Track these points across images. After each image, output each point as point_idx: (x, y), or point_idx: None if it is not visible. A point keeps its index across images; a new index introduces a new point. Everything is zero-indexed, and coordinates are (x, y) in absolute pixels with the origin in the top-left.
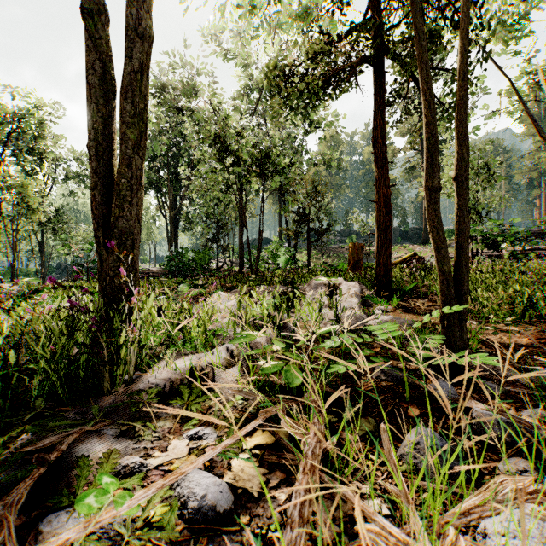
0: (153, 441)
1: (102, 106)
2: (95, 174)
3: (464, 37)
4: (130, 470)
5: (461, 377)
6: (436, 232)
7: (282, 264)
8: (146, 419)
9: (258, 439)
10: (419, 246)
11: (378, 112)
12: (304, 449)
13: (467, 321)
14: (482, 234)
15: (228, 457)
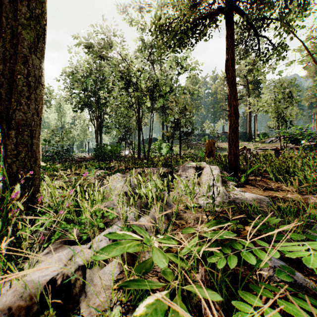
0: None
1: (12, 19)
2: (2, 75)
3: None
4: None
5: None
6: None
7: (164, 153)
8: None
9: None
10: (245, 143)
11: (229, 48)
12: None
13: (304, 196)
14: (289, 134)
15: None
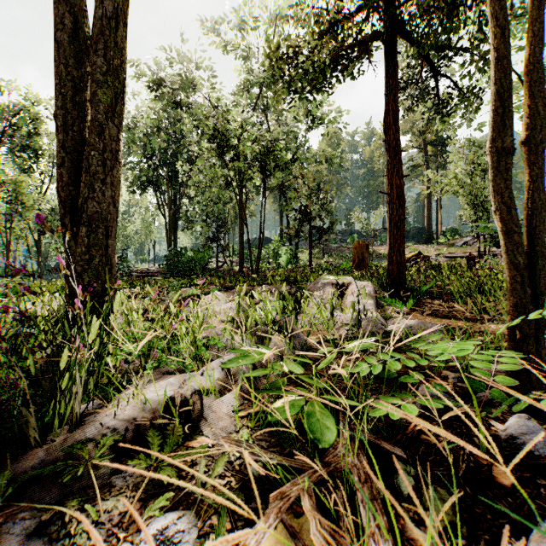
0: None
1: (73, 67)
2: (62, 148)
3: None
4: None
5: None
6: (505, 210)
7: (284, 264)
8: (89, 492)
9: None
10: (422, 246)
11: (390, 95)
12: None
13: (501, 325)
14: (492, 231)
15: None
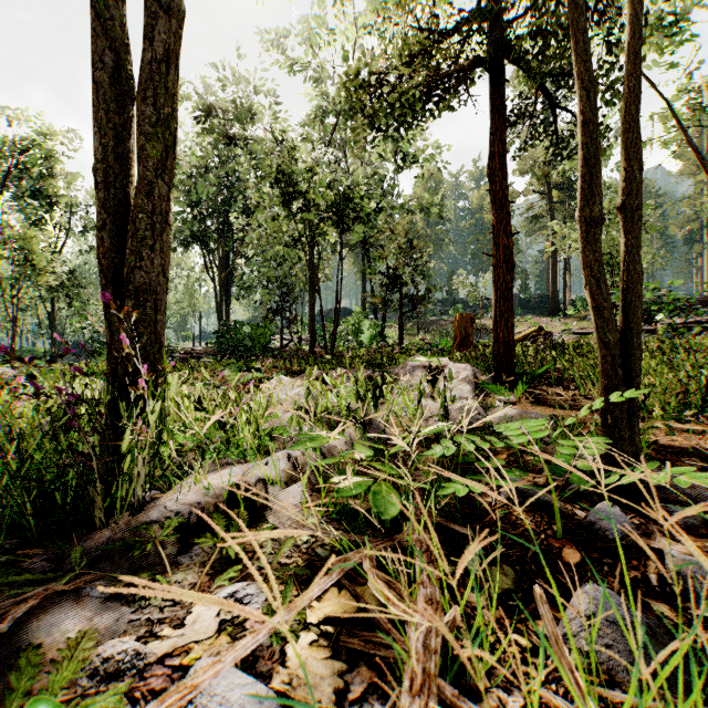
0: (162, 608)
1: (114, 113)
2: (103, 208)
3: (633, 2)
4: (116, 666)
5: (685, 513)
6: (595, 285)
7: (367, 342)
8: (157, 568)
9: (330, 606)
10: (545, 319)
11: (496, 134)
12: (406, 627)
13: None
14: None
15: (281, 639)
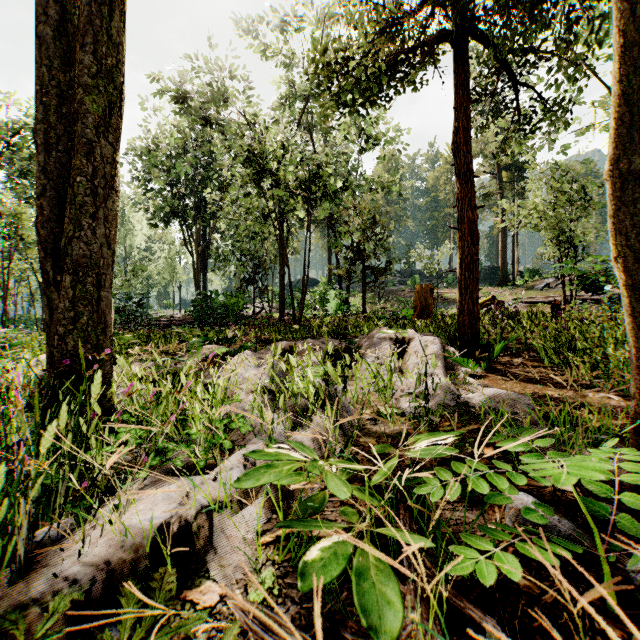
0: None
1: (59, 69)
2: (43, 173)
3: None
4: None
5: None
6: (629, 257)
7: (332, 311)
8: None
9: None
10: (495, 289)
11: (461, 109)
12: None
13: (601, 394)
14: (581, 273)
15: None
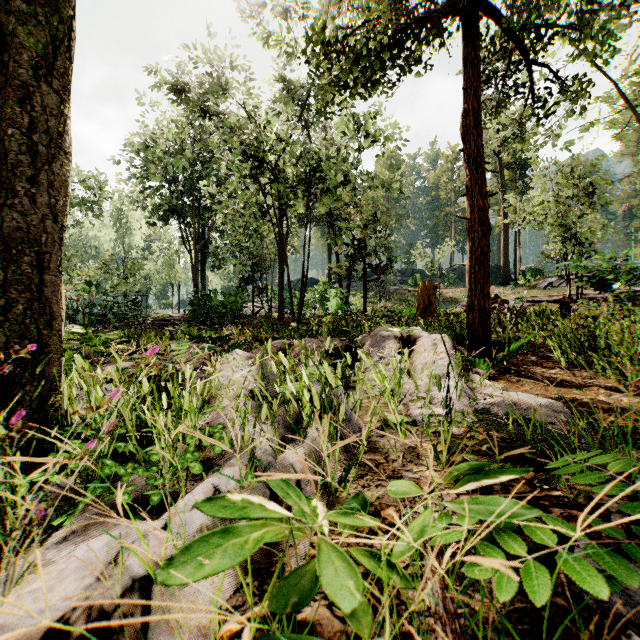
0: None
1: (2, 9)
2: None
3: None
4: None
5: None
6: None
7: (332, 309)
8: None
9: None
10: (497, 288)
11: (470, 90)
12: None
13: (636, 398)
14: (589, 270)
15: None
